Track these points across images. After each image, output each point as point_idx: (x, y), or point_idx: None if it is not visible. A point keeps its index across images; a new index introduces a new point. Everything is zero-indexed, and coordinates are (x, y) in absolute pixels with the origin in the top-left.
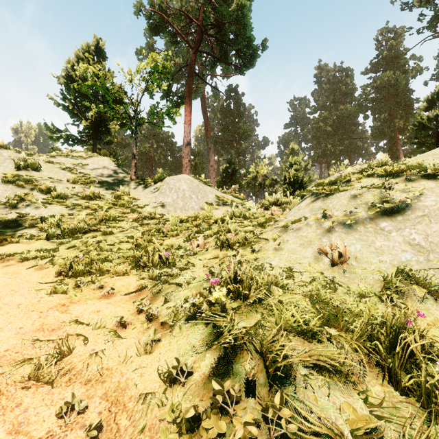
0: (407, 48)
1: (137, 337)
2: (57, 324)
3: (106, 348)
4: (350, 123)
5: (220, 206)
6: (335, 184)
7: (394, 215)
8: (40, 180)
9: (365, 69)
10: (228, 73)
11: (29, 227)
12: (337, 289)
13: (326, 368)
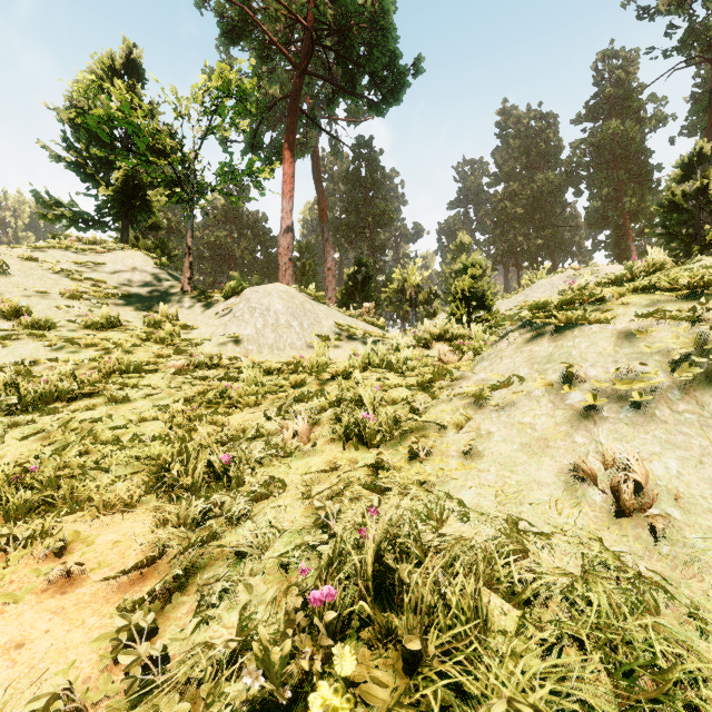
0: (643, 83)
1: None
2: None
3: None
4: (552, 202)
5: (343, 342)
6: (570, 305)
7: None
8: (4, 293)
9: (577, 116)
10: (356, 115)
11: None
12: (658, 606)
13: None
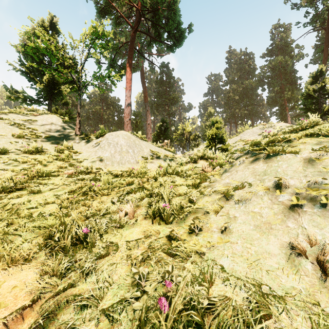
0: (293, 39)
1: None
2: None
3: None
4: (252, 93)
5: (154, 160)
6: (272, 143)
7: None
8: None
9: (263, 54)
10: (161, 52)
11: None
12: None
13: None
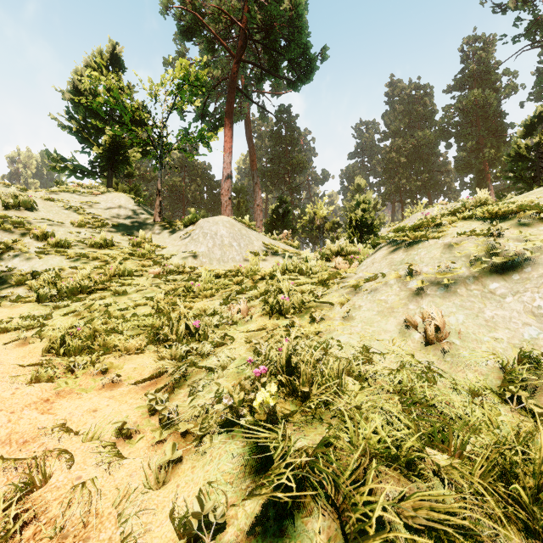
0: (499, 61)
1: (146, 456)
2: (33, 432)
3: (98, 475)
4: (429, 152)
5: (269, 257)
6: (420, 229)
7: (508, 273)
8: (35, 223)
9: (447, 87)
10: (278, 89)
11: (17, 285)
12: (436, 382)
13: (439, 531)
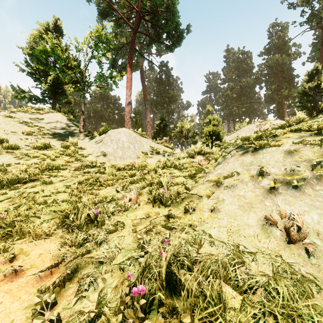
0: (290, 38)
1: None
2: None
3: None
4: (249, 91)
5: (154, 155)
6: (260, 138)
7: None
8: None
9: (260, 52)
10: (160, 52)
11: None
12: (313, 293)
13: None
